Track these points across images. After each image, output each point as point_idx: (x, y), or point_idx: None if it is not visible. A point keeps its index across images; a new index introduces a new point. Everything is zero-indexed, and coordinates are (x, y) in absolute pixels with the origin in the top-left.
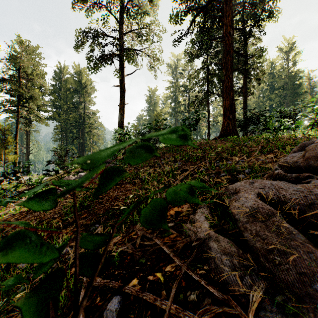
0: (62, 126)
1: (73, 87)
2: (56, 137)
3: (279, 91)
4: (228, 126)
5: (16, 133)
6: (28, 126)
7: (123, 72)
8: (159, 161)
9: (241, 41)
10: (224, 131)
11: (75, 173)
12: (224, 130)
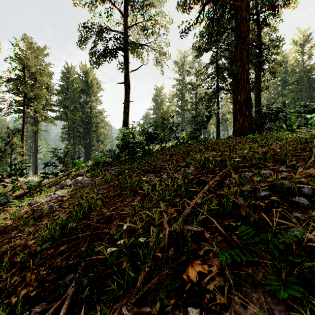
0: (70, 125)
1: (80, 87)
2: (64, 137)
3: (293, 86)
4: (244, 124)
5: (23, 133)
6: (35, 126)
7: (128, 68)
8: (166, 165)
9: (254, 32)
10: (239, 129)
11: (74, 176)
12: (239, 128)
